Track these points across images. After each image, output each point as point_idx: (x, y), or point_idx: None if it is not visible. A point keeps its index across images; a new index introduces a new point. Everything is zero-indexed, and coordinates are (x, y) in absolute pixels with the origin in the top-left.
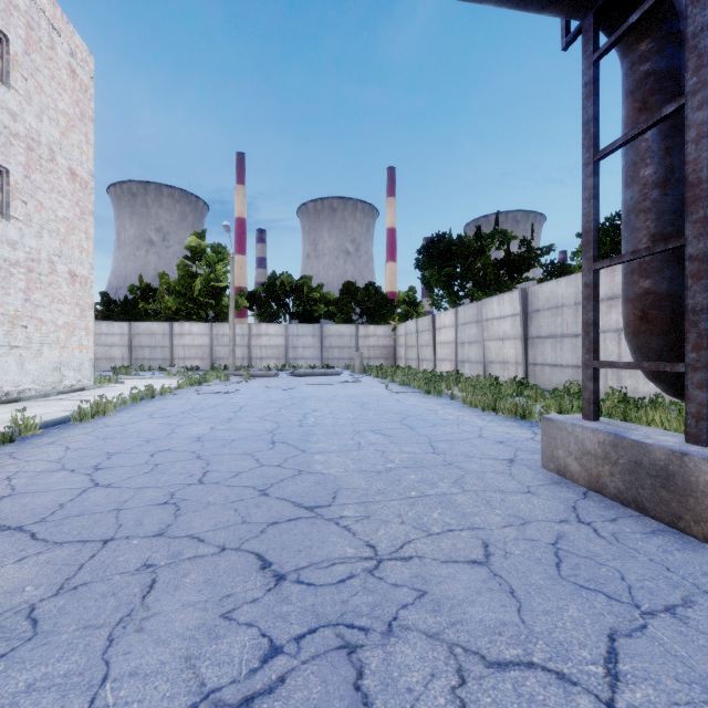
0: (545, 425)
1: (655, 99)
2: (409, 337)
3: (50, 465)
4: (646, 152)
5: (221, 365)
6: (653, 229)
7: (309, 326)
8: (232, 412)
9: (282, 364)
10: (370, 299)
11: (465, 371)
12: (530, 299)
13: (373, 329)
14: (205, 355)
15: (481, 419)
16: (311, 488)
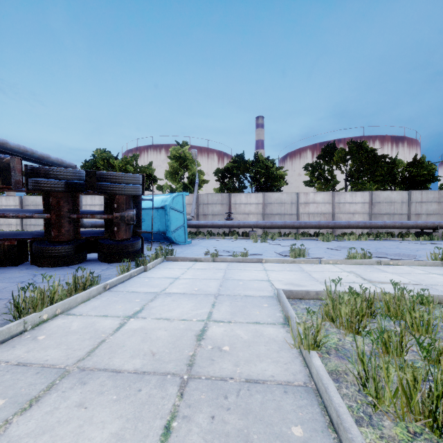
0: None
1: None
2: None
3: None
4: None
5: None
6: None
7: None
8: None
9: None
10: None
11: None
12: (24, 200)
13: None
14: None
15: None
16: None
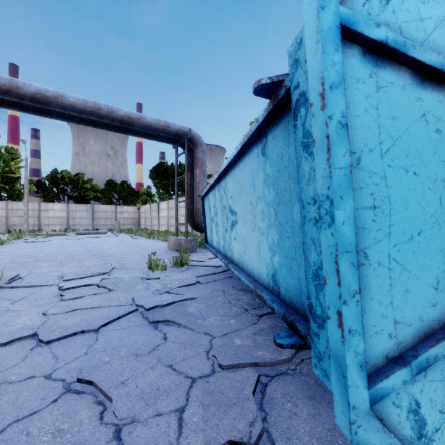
0: (168, 239)
1: (189, 167)
2: (147, 213)
3: (9, 257)
4: (188, 178)
5: (16, 229)
6: (189, 195)
7: (84, 205)
8: (60, 246)
9: (65, 228)
10: (124, 191)
11: (171, 230)
12: None
13: (126, 208)
14: (1, 223)
15: (163, 243)
16: (106, 254)
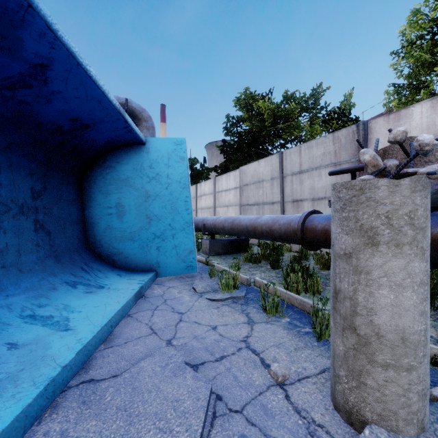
0: None
1: None
2: None
3: None
4: None
5: None
6: None
7: None
8: None
9: None
10: None
11: None
12: None
13: None
14: None
15: None
16: None
